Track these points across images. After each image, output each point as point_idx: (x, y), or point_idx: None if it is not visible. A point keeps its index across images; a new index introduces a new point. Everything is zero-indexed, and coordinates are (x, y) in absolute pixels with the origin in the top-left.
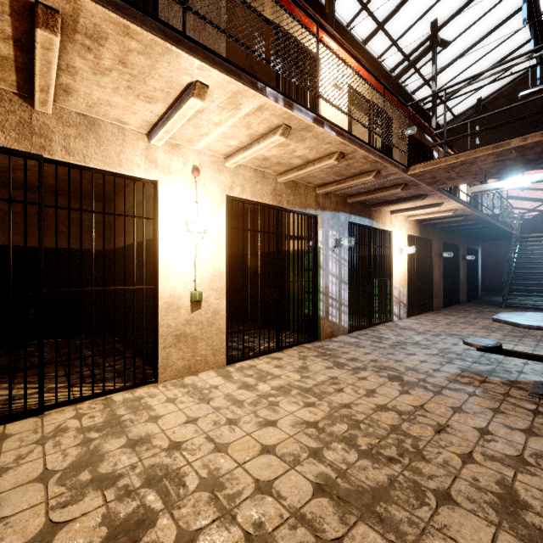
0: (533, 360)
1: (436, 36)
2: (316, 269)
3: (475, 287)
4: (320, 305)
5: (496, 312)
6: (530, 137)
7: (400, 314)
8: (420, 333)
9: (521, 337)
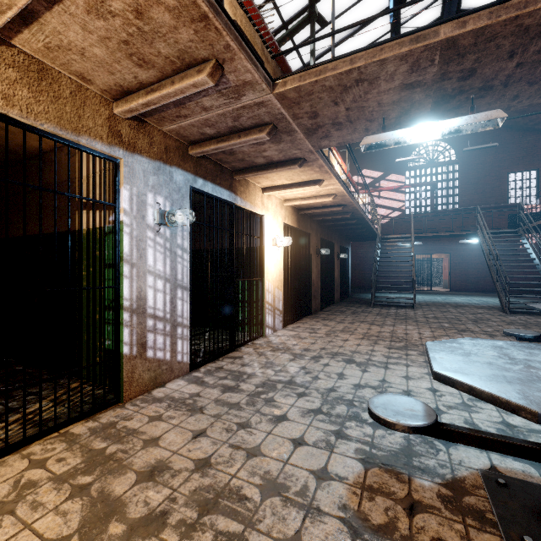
0: (497, 450)
1: (314, 6)
2: (116, 264)
3: (346, 285)
4: (123, 333)
5: (368, 312)
6: (472, 20)
7: (274, 324)
8: (297, 355)
9: (405, 349)
